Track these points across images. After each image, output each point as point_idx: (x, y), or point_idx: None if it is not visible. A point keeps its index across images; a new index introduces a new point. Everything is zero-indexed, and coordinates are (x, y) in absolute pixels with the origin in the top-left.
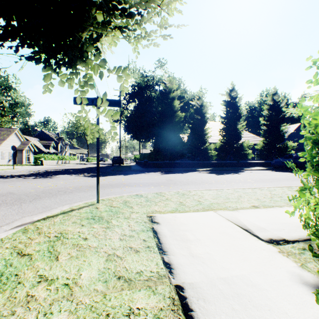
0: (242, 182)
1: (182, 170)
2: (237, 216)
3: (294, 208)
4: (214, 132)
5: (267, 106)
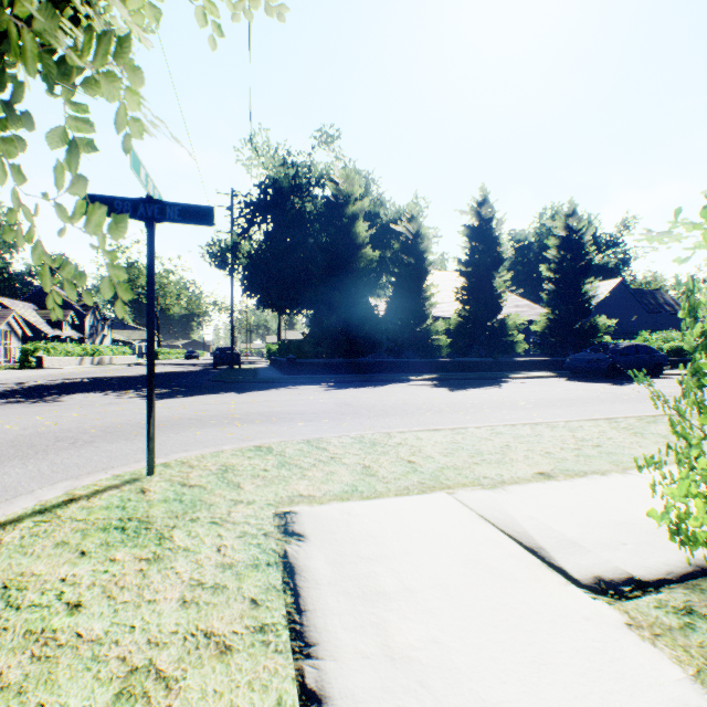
0: (507, 407)
1: (373, 379)
2: (506, 504)
3: (667, 503)
4: (445, 294)
5: (557, 241)
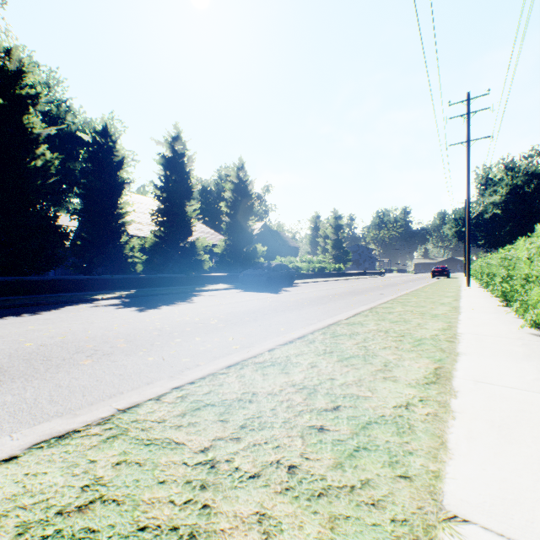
0: (201, 330)
1: (42, 301)
2: None
3: None
4: (143, 216)
5: (232, 186)
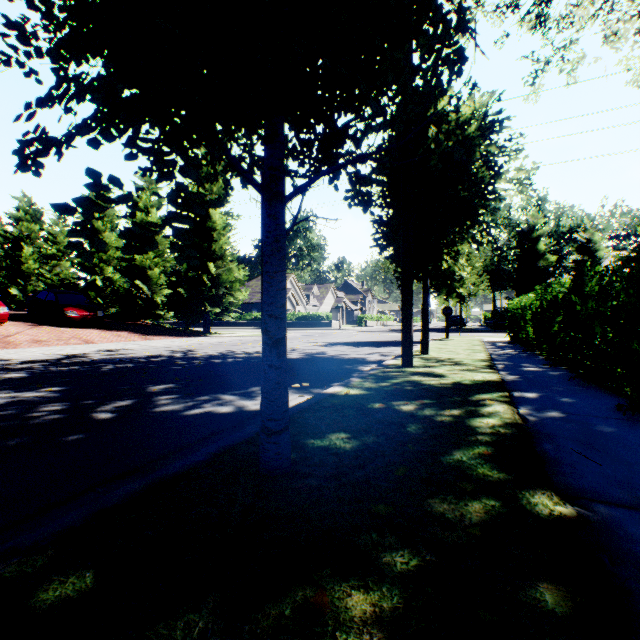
0: None
1: None
2: None
3: None
4: None
5: None
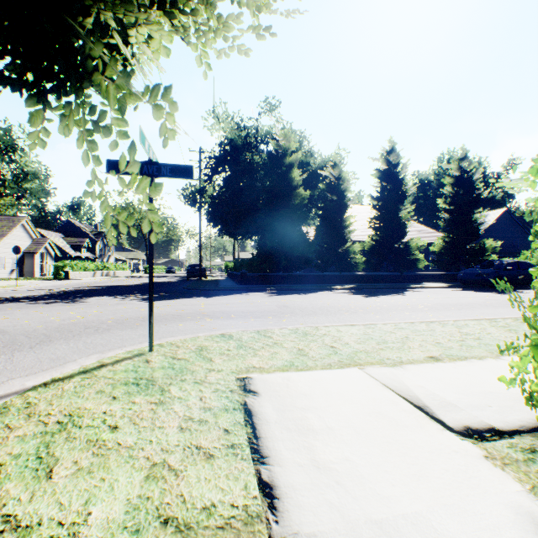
0: (409, 310)
1: (305, 288)
2: (402, 377)
3: (515, 372)
4: (360, 223)
5: (451, 180)
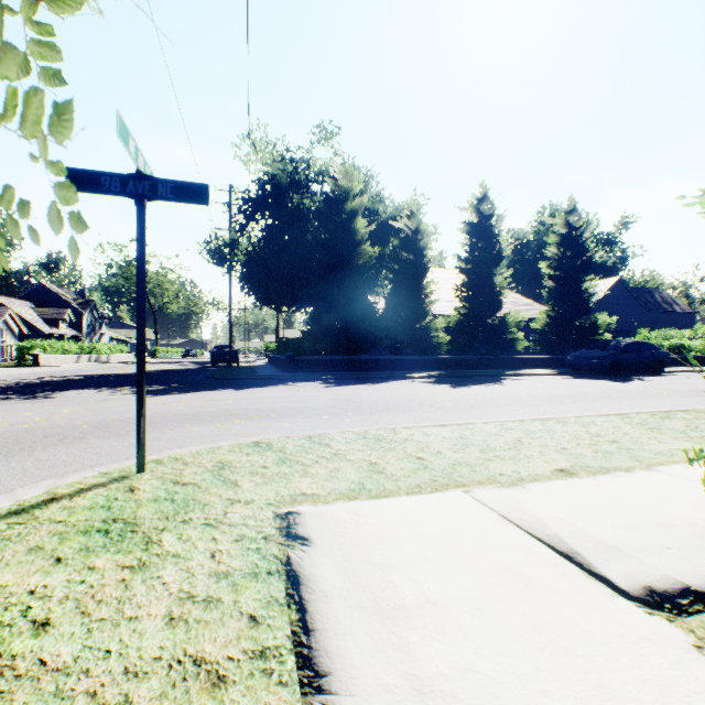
0: (512, 403)
1: (373, 376)
2: (528, 504)
3: None
4: (444, 292)
5: (557, 238)
